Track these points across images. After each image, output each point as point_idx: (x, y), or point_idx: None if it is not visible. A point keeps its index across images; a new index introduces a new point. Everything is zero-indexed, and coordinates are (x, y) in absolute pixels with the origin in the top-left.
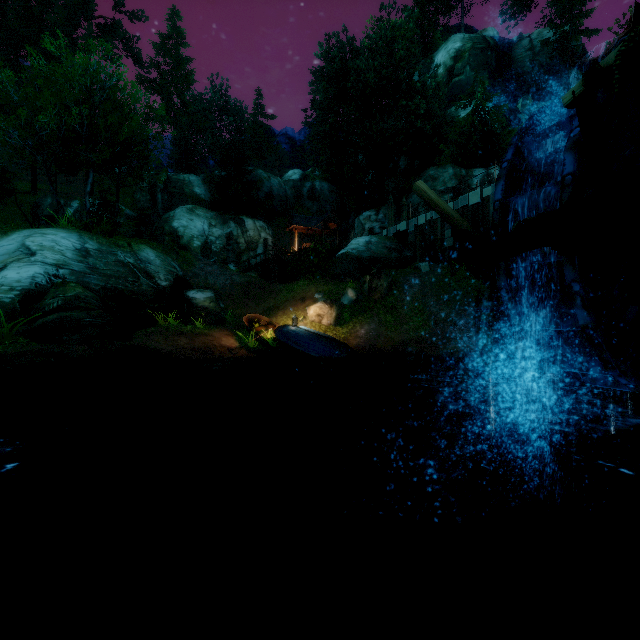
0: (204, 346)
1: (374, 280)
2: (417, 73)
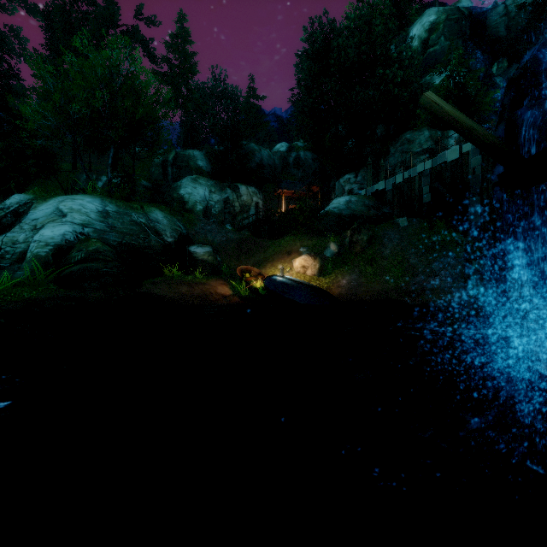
0: (202, 293)
1: (355, 234)
2: (393, 48)
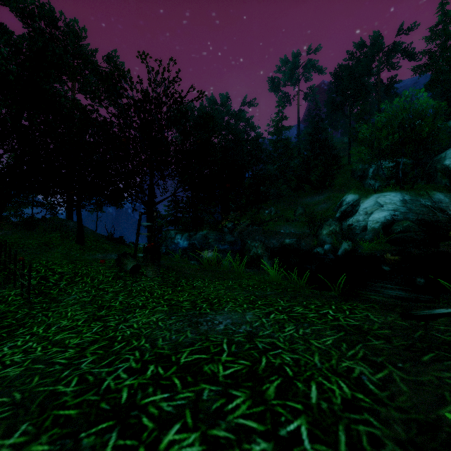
0: None
1: None
2: None
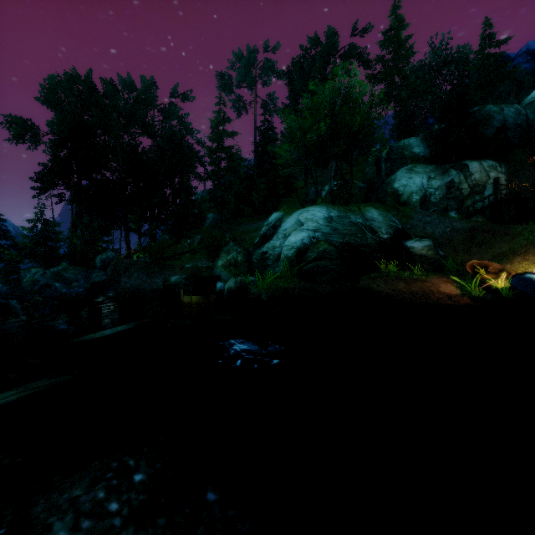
0: (421, 291)
1: None
2: None
